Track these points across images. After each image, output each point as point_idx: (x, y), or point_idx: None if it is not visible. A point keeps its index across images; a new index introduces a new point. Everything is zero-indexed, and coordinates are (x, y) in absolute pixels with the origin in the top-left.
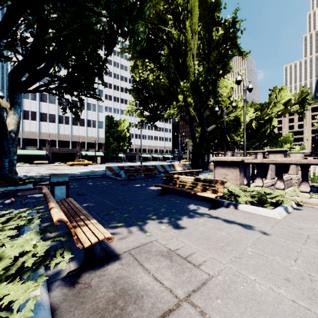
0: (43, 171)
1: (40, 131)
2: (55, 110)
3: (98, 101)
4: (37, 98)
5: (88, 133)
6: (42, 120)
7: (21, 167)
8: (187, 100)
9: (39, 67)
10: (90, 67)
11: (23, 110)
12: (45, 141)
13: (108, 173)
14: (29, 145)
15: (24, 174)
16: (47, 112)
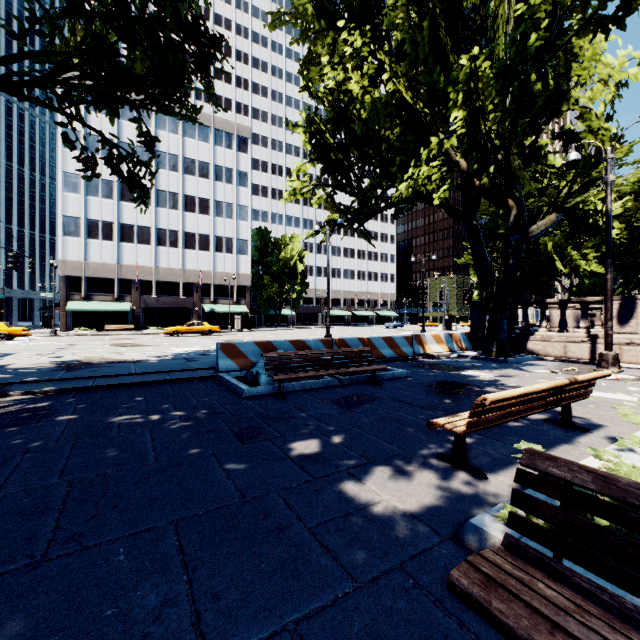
0: (89, 351)
1: (120, 263)
2: (151, 218)
3: (237, 197)
4: (114, 193)
5: (217, 265)
6: (125, 239)
7: (71, 337)
8: (477, 126)
9: (118, 129)
10: (174, 46)
11: (87, 220)
12: (130, 283)
13: (223, 365)
14: (98, 291)
15: (6, 362)
16: (134, 223)
